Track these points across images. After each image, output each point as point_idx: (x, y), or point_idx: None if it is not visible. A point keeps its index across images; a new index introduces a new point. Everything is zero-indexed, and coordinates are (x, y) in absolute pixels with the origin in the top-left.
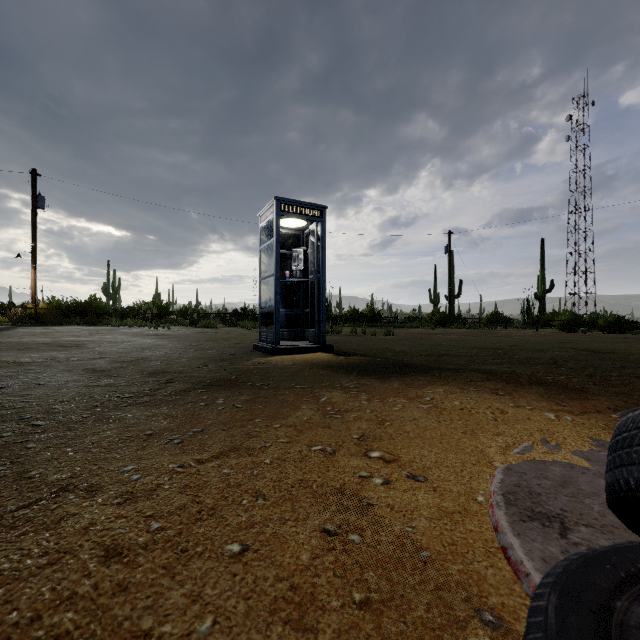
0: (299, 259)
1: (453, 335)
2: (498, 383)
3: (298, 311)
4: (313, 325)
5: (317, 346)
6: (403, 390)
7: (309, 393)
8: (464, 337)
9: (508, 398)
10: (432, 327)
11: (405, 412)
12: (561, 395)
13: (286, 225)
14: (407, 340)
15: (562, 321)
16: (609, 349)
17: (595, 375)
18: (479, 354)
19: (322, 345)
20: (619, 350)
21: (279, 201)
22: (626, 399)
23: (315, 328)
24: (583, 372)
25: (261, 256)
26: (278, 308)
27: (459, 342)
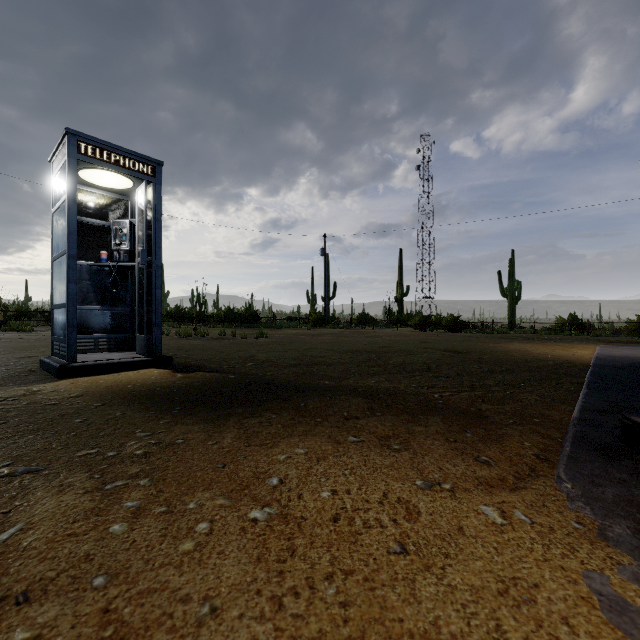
0: (123, 234)
1: (328, 336)
2: (385, 417)
3: (124, 309)
4: (142, 329)
5: (145, 359)
6: (236, 456)
7: (4, 500)
8: (338, 338)
9: (408, 458)
10: (309, 327)
11: (202, 567)
12: (466, 432)
13: (99, 182)
14: (280, 343)
15: (416, 321)
16: (464, 349)
17: (475, 385)
18: (354, 360)
19: (154, 358)
20: (472, 349)
21: (75, 137)
22: (534, 428)
23: (144, 333)
24: (463, 382)
25: (53, 223)
26: (73, 303)
27: (333, 344)
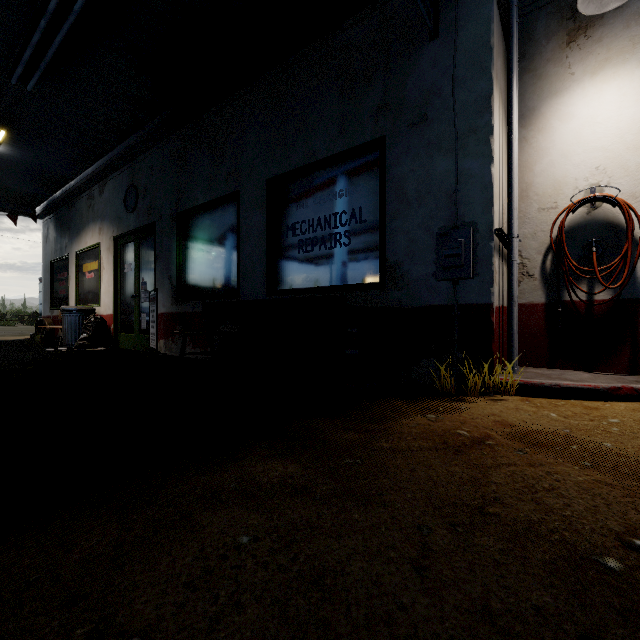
0: None
1: None
2: None
3: None
4: None
5: None
6: None
7: None
8: None
9: None
10: None
11: None
12: None
13: None
14: None
15: None
16: None
17: None
18: None
19: None
20: None
21: None
22: None
23: None
24: None
25: (40, 295)
26: None
27: None
